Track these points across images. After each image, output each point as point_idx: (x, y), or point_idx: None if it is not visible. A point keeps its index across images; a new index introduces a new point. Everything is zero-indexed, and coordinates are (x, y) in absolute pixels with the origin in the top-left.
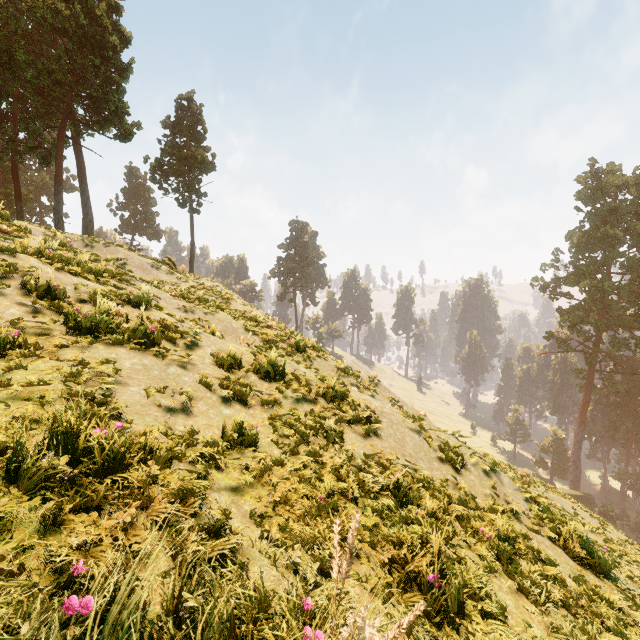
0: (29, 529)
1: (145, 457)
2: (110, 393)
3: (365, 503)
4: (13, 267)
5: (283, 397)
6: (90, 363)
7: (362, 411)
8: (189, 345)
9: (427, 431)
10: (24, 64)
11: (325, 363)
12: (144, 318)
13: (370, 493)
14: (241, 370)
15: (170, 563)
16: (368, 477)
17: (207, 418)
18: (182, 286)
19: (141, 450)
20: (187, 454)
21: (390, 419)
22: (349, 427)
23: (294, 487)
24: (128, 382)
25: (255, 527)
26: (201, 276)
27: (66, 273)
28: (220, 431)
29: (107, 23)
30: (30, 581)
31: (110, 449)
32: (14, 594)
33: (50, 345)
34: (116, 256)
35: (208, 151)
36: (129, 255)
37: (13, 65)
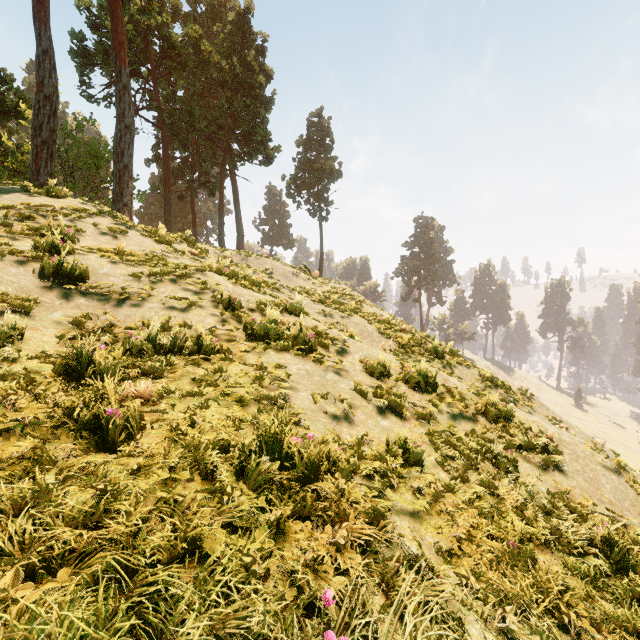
0: (264, 534)
1: (330, 468)
2: (288, 398)
3: (567, 561)
4: (205, 283)
5: (437, 411)
6: (267, 368)
7: (534, 436)
8: (339, 351)
9: (629, 472)
10: (199, 118)
11: (467, 371)
12: (302, 326)
13: (570, 548)
14: (391, 379)
15: (382, 598)
16: (563, 526)
17: (367, 428)
18: (318, 291)
19: (326, 461)
20: (360, 468)
21: (573, 450)
22: (520, 455)
23: (475, 523)
24: (297, 387)
25: (445, 567)
26: (330, 280)
27: (239, 286)
28: (382, 444)
29: (255, 66)
30: (278, 592)
31: (307, 460)
32: (270, 603)
33: (238, 351)
34: (264, 267)
35: (335, 160)
36: (274, 265)
37: (192, 121)
